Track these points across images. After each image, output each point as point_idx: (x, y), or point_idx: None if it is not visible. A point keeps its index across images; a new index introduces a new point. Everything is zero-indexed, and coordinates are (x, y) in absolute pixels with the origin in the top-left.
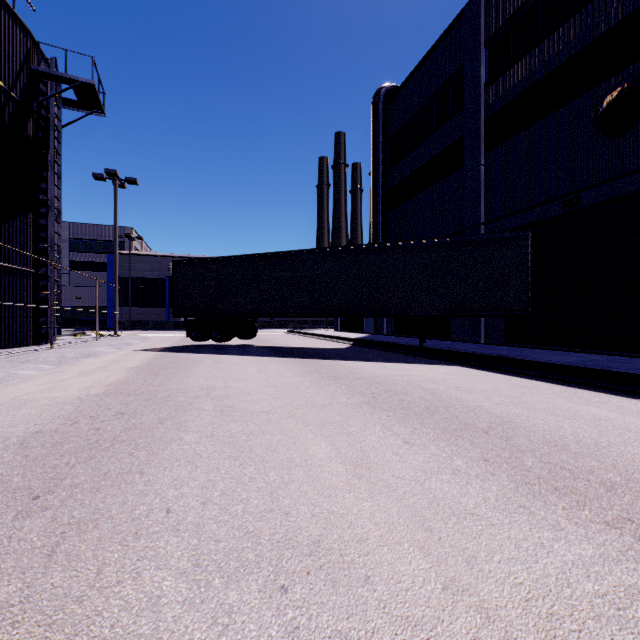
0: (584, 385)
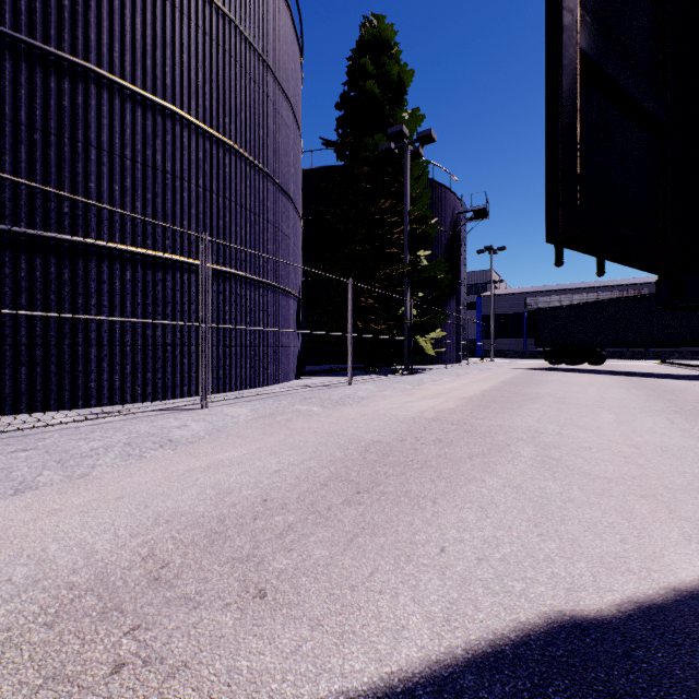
0: None
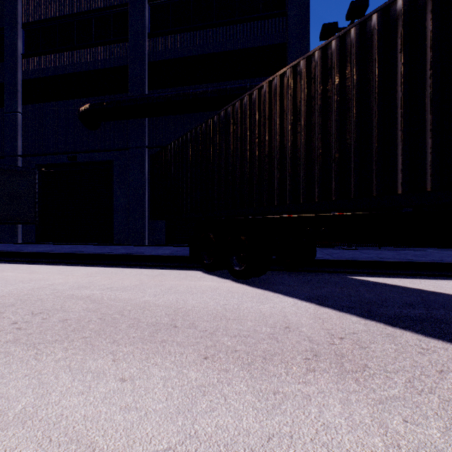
0: (35, 262)
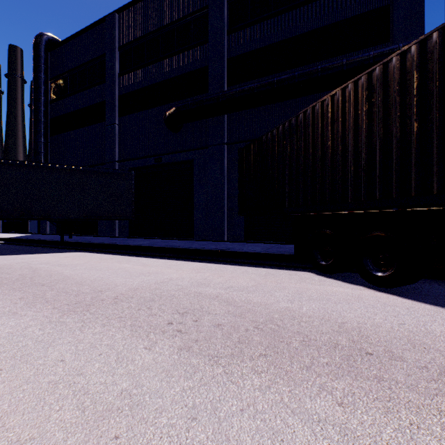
0: (139, 255)
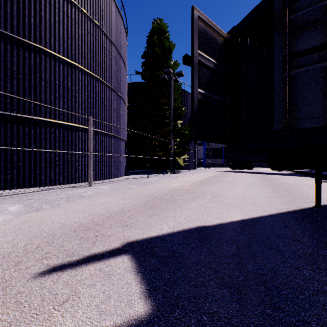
0: None
